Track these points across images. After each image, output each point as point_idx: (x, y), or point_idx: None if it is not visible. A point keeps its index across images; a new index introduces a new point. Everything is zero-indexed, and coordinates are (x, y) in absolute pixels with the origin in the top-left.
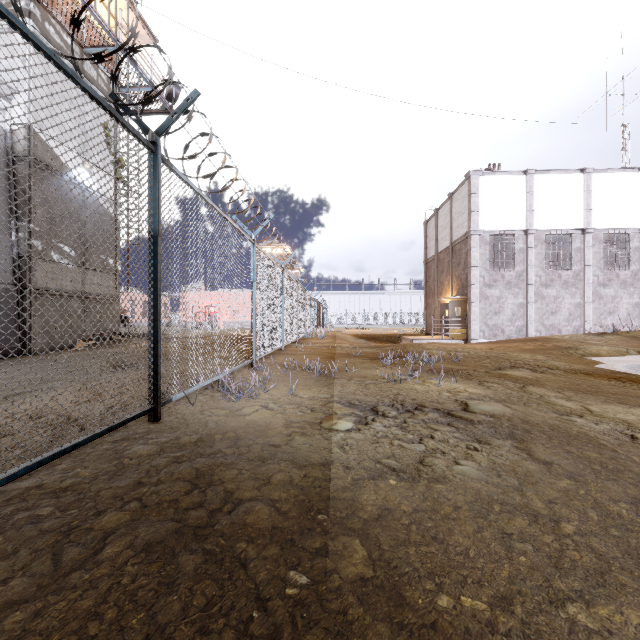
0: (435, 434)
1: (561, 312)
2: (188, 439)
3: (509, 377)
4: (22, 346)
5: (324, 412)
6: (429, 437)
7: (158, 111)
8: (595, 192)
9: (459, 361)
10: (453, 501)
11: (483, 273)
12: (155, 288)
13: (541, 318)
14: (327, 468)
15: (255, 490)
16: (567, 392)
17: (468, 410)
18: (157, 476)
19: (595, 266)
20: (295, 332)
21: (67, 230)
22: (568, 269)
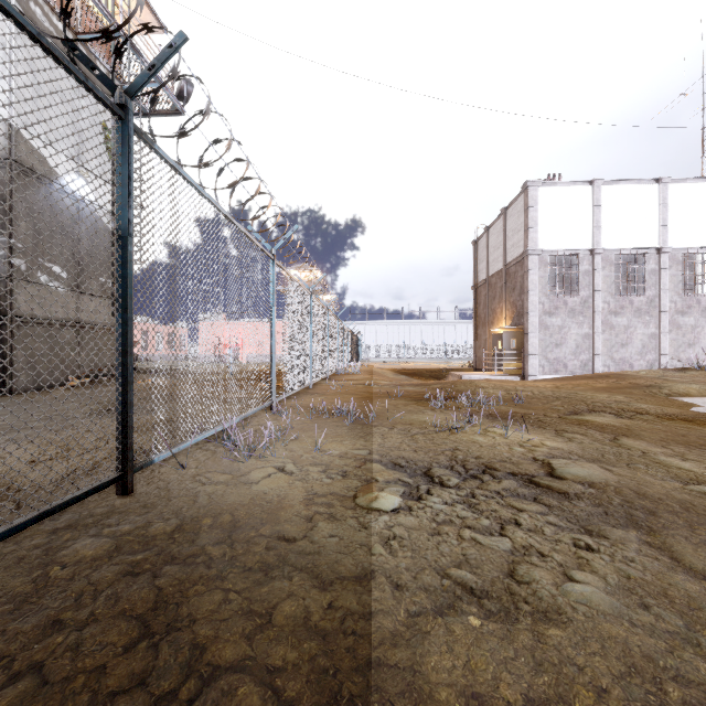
0: (521, 518)
1: (633, 344)
2: (162, 527)
3: (591, 425)
4: (1, 384)
5: (360, 479)
6: (513, 524)
7: (168, 112)
8: (672, 205)
9: (523, 403)
10: (590, 674)
11: (542, 299)
12: (125, 309)
13: (610, 351)
14: (365, 588)
15: (243, 643)
16: (675, 447)
17: (555, 475)
18: (91, 606)
19: (672, 291)
20: (326, 367)
21: (57, 247)
22: (641, 294)
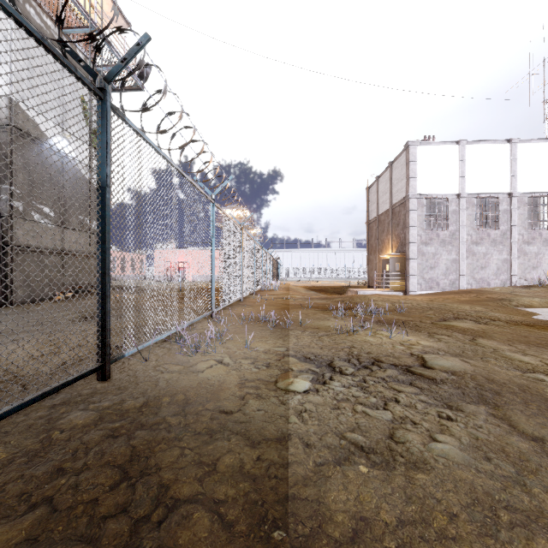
0: (400, 397)
1: (490, 267)
2: (133, 403)
3: (456, 329)
4: (4, 298)
5: (280, 368)
6: (394, 401)
7: (131, 88)
8: (520, 160)
9: (404, 312)
10: (445, 504)
11: (420, 232)
12: (104, 241)
13: (472, 272)
14: (284, 446)
15: (196, 484)
16: (519, 345)
17: (427, 366)
18: (84, 458)
19: (520, 226)
20: (253, 285)
21: (47, 193)
22: (496, 229)
